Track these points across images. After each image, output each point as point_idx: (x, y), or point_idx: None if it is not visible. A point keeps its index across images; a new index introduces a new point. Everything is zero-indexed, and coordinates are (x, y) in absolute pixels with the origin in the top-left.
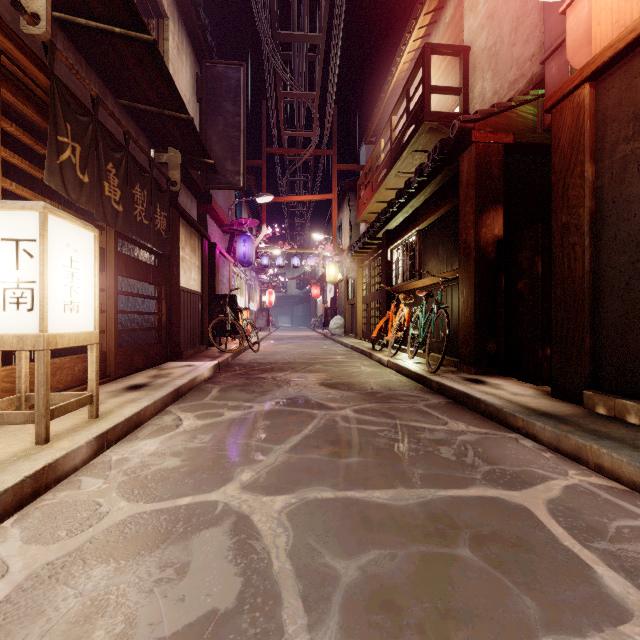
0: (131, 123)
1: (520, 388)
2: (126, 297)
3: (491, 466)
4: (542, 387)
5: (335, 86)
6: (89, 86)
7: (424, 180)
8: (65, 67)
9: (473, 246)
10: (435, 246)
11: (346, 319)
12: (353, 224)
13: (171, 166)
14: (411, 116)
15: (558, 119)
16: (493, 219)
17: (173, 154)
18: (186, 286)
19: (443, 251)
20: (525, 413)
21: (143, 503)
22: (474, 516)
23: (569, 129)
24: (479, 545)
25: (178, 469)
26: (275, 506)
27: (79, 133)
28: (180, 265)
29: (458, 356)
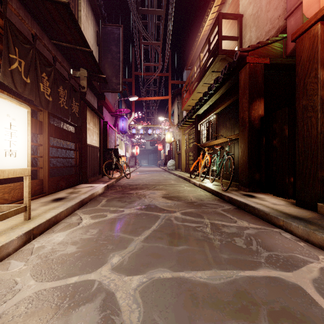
0: (59, 54)
1: (276, 200)
2: (59, 149)
3: (269, 252)
4: (288, 199)
5: (170, 38)
6: (30, 27)
7: (218, 86)
8: (17, 18)
9: (247, 120)
10: (224, 122)
11: (176, 161)
12: (179, 112)
13: (81, 78)
14: (211, 53)
15: (300, 45)
16: (258, 105)
17: (82, 72)
18: (90, 143)
19: (229, 124)
20: (284, 216)
21: (45, 282)
22: (266, 293)
23: (307, 50)
24: (275, 321)
25: (73, 254)
26: (132, 284)
27: (24, 54)
28: (87, 132)
29: (238, 181)
